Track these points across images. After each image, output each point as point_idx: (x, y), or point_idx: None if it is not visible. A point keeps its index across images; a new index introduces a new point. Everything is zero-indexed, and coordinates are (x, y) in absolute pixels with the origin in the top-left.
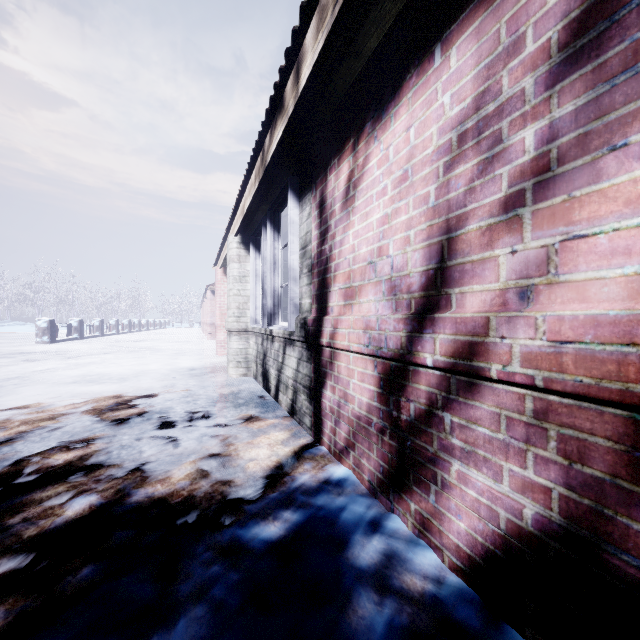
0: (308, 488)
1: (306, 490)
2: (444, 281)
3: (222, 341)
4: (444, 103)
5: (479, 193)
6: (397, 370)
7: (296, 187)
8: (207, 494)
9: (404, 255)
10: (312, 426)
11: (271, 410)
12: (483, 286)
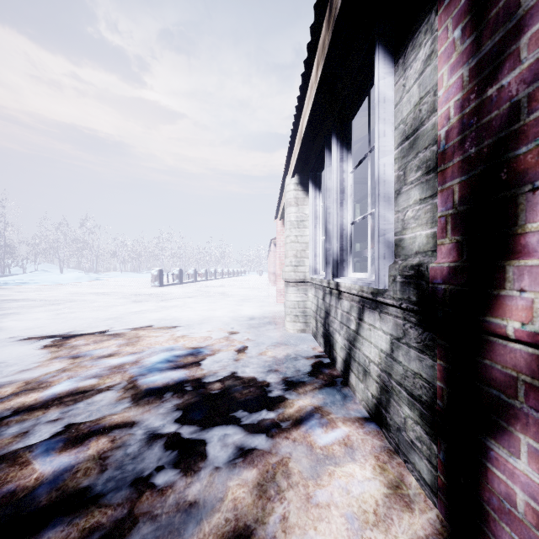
0: None
1: None
2: None
3: (281, 290)
4: None
5: None
6: None
7: (389, 38)
8: None
9: None
10: (439, 491)
11: (340, 400)
12: None
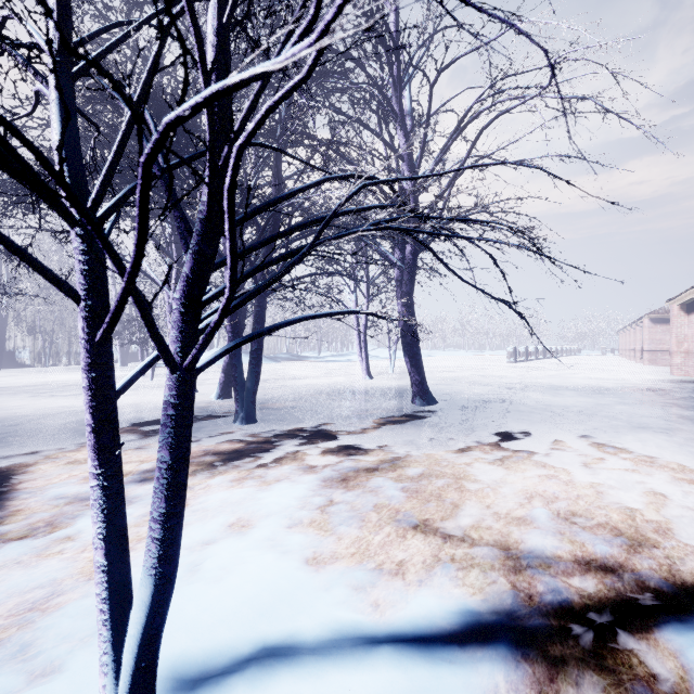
0: None
1: None
2: None
3: (678, 364)
4: None
5: None
6: None
7: None
8: None
9: None
10: None
11: None
12: None
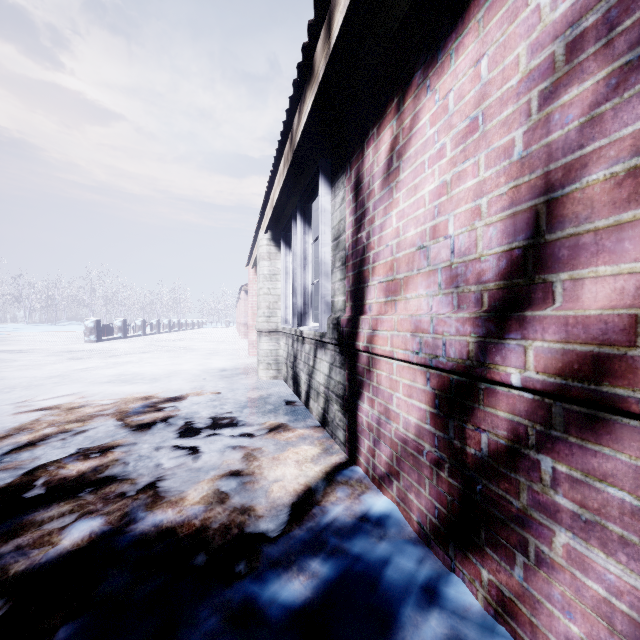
0: (342, 526)
1: (339, 529)
2: (540, 263)
3: (254, 341)
4: (540, 5)
5: (610, 122)
6: (460, 386)
7: (328, 171)
8: (222, 526)
9: (471, 233)
10: (346, 442)
11: (301, 418)
12: (619, 267)
